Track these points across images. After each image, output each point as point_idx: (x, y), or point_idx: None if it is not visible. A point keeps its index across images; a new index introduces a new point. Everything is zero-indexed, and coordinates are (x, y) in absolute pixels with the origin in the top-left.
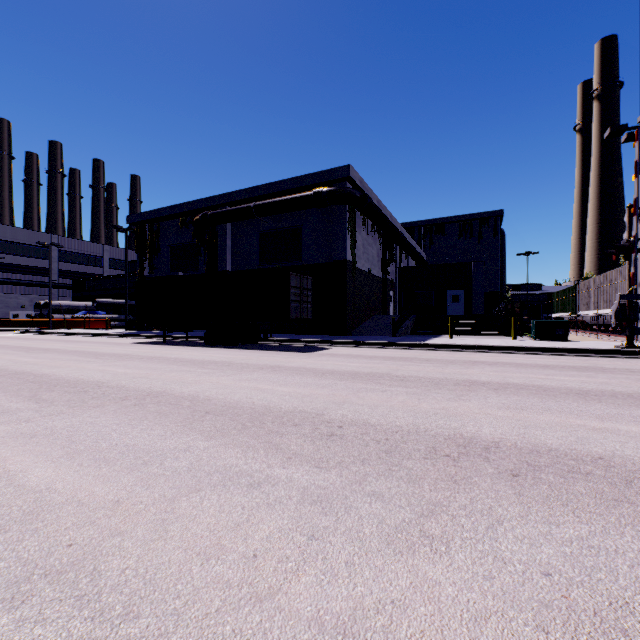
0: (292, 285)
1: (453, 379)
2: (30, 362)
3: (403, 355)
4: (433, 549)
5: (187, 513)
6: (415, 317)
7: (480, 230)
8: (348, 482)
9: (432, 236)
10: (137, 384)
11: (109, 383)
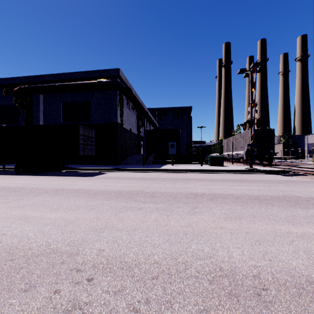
0: (81, 134)
1: (183, 193)
2: None
3: (150, 176)
4: None
5: None
6: (154, 155)
7: (182, 115)
8: None
9: (161, 116)
10: None
11: None
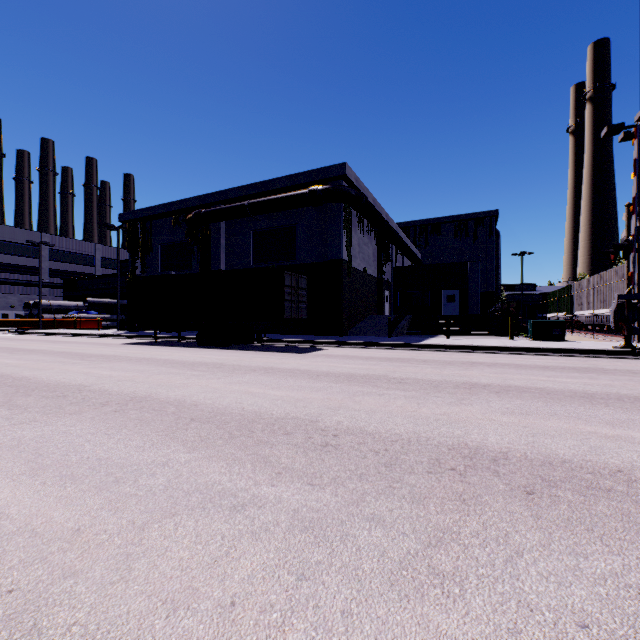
0: (286, 284)
1: (452, 381)
2: (12, 364)
3: (400, 356)
4: (445, 591)
5: (157, 545)
6: (411, 317)
7: (475, 230)
8: (344, 503)
9: (427, 236)
10: (121, 388)
11: (91, 387)
